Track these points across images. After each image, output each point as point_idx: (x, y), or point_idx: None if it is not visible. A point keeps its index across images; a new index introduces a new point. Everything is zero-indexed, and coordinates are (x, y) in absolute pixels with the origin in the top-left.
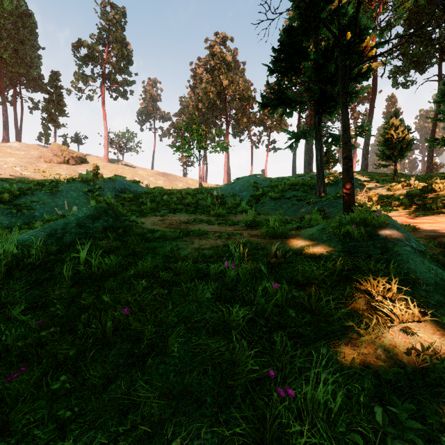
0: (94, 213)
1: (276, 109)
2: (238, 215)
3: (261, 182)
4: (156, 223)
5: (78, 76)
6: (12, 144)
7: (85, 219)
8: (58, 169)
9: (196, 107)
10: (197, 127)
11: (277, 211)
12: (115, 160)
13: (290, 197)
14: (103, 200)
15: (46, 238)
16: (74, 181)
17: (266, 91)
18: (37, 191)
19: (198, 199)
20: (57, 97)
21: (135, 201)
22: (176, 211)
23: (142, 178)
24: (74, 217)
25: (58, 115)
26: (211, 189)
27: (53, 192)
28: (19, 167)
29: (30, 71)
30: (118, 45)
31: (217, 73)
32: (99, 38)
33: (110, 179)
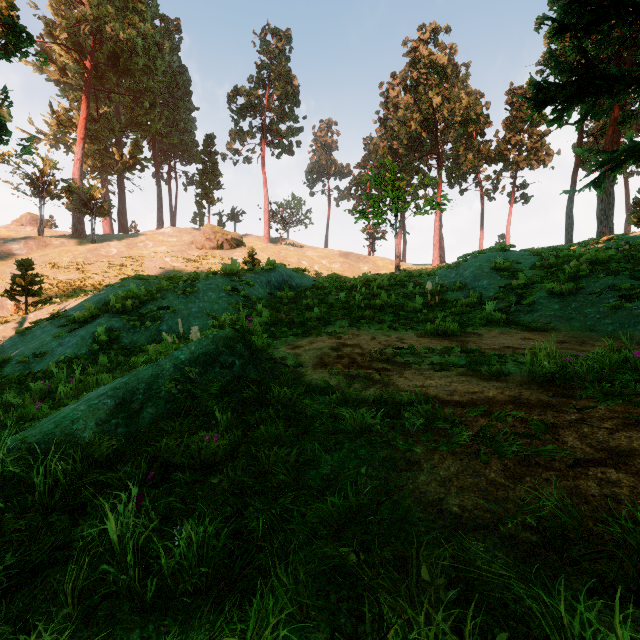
0: (209, 351)
1: (567, 108)
2: (484, 331)
3: (515, 260)
4: (324, 358)
5: (234, 134)
6: (165, 230)
7: (189, 365)
8: (210, 256)
9: (388, 149)
10: (393, 176)
11: (607, 338)
12: (277, 240)
13: (600, 290)
14: (230, 321)
15: (110, 413)
16: (216, 275)
17: (509, 102)
18: (169, 293)
19: (397, 295)
20: (211, 166)
21: (297, 302)
22: (361, 323)
23: (312, 261)
24: (170, 362)
25: (213, 189)
26: (417, 276)
27: (186, 294)
28: (169, 257)
29: (184, 139)
30: (281, 83)
31: (423, 89)
32: (258, 80)
33: (264, 269)
